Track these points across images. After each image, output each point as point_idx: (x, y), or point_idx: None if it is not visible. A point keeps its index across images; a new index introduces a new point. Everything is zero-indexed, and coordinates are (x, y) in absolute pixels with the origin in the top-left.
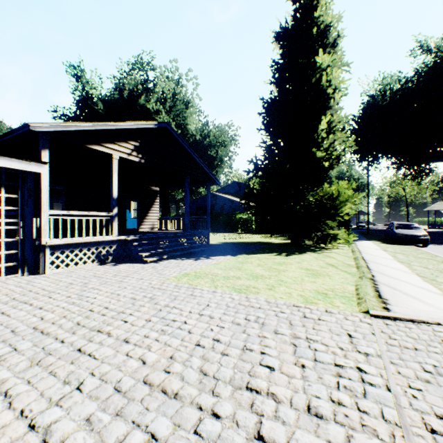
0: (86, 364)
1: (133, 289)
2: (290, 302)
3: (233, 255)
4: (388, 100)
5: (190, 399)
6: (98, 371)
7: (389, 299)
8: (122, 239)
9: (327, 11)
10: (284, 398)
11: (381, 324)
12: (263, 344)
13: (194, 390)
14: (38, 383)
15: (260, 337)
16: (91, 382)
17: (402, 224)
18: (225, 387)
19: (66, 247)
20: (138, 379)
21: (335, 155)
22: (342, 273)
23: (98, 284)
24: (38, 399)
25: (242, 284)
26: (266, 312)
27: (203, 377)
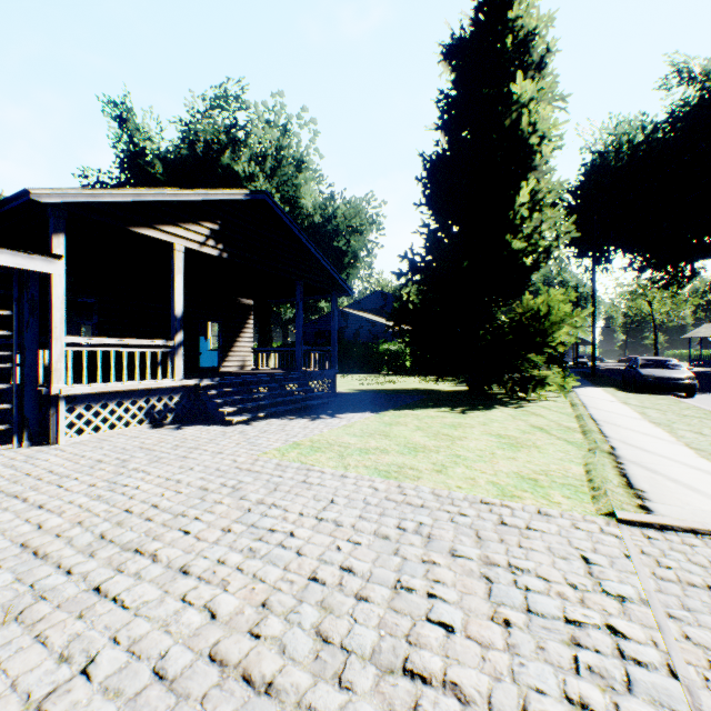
0: (105, 619)
1: (204, 472)
2: (475, 496)
3: (375, 411)
4: (626, 158)
5: (296, 697)
6: (126, 634)
7: (647, 490)
8: (190, 384)
9: (529, 9)
10: (476, 694)
11: (640, 538)
12: (431, 577)
13: (303, 675)
14: (10, 661)
15: (426, 563)
16: (111, 658)
17: (652, 360)
18: (363, 670)
19: (94, 399)
20: (199, 652)
21: (542, 246)
22: (559, 443)
23: (146, 463)
24: (4, 697)
25: (391, 463)
26: (433, 514)
27: (321, 647)
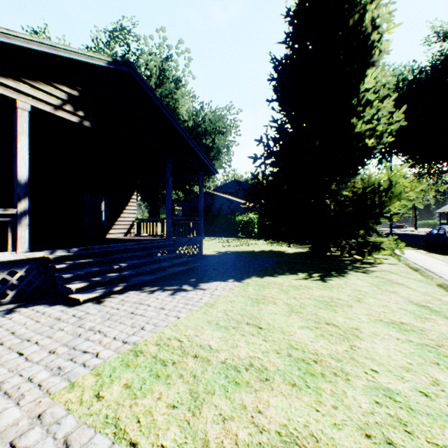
0: None
1: None
2: None
3: (238, 278)
4: (405, 88)
5: None
6: None
7: None
8: (40, 256)
9: None
10: None
11: None
12: None
13: None
14: None
15: None
16: None
17: None
18: None
19: None
20: None
21: (379, 131)
22: None
23: None
24: None
25: (286, 432)
26: None
27: None
